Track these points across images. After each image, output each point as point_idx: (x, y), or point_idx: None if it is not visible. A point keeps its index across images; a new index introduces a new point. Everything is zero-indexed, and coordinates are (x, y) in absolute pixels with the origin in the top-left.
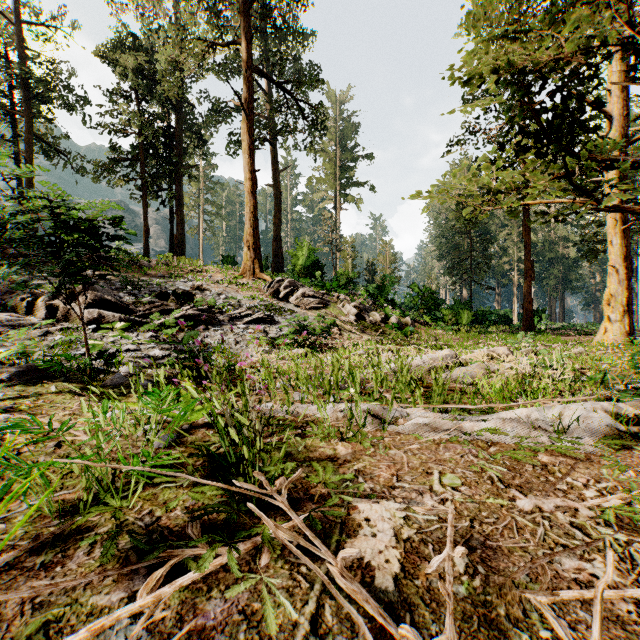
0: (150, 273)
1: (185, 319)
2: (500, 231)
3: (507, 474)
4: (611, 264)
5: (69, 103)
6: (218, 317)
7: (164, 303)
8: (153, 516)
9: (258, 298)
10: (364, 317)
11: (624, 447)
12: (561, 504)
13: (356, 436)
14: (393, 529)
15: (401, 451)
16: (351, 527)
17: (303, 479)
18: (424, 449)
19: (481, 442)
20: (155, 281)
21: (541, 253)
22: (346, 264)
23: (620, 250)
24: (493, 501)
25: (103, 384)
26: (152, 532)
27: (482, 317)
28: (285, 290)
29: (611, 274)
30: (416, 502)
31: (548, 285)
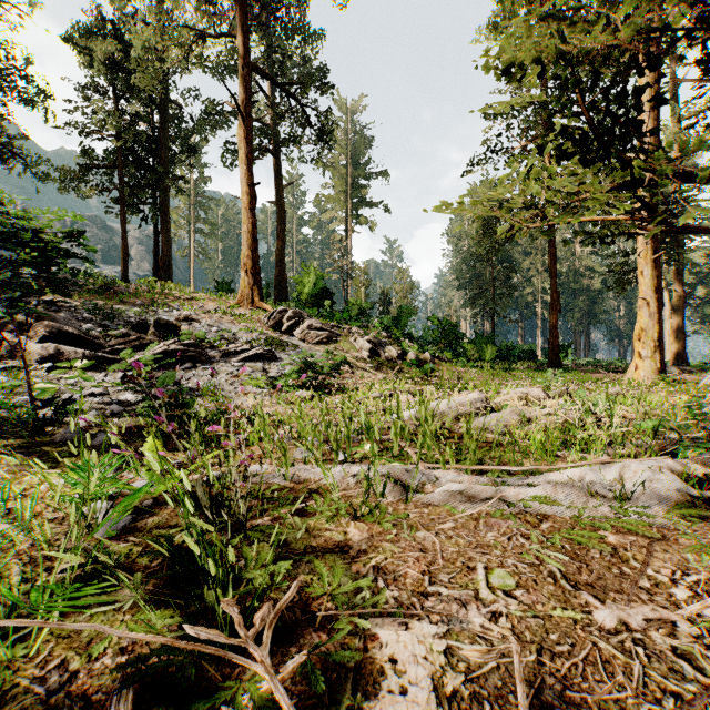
0: (127, 300)
1: (167, 355)
2: (524, 260)
3: (570, 565)
4: (643, 296)
5: (28, 96)
6: (208, 353)
7: (142, 336)
8: (65, 670)
9: (257, 331)
10: (379, 353)
11: (698, 517)
12: (652, 616)
13: (373, 513)
14: (431, 677)
15: (432, 533)
16: (369, 675)
17: (301, 590)
18: (460, 528)
19: (530, 516)
20: (133, 310)
21: (566, 284)
22: (358, 293)
23: (652, 281)
24: (562, 613)
25: (50, 440)
26: (54, 709)
27: (506, 352)
28: (289, 322)
29: (642, 307)
30: (459, 620)
31: (573, 318)
